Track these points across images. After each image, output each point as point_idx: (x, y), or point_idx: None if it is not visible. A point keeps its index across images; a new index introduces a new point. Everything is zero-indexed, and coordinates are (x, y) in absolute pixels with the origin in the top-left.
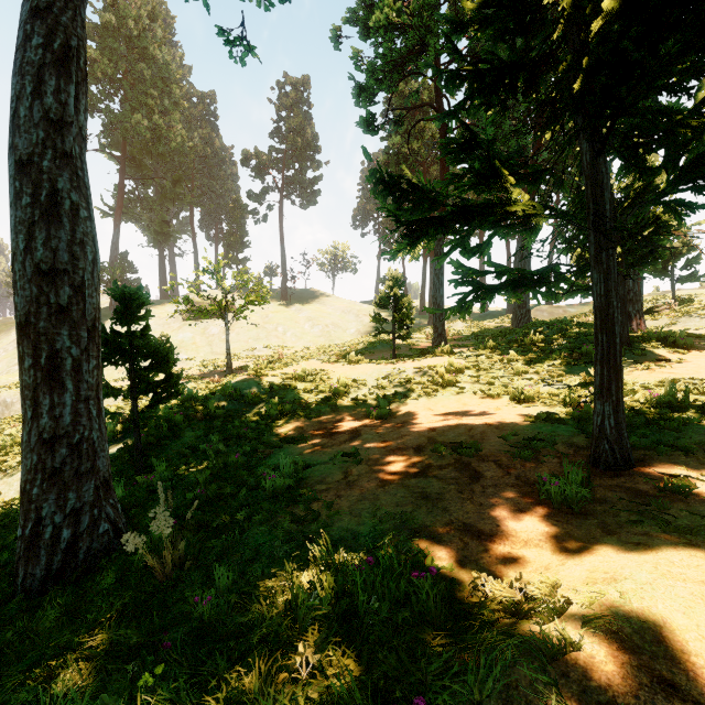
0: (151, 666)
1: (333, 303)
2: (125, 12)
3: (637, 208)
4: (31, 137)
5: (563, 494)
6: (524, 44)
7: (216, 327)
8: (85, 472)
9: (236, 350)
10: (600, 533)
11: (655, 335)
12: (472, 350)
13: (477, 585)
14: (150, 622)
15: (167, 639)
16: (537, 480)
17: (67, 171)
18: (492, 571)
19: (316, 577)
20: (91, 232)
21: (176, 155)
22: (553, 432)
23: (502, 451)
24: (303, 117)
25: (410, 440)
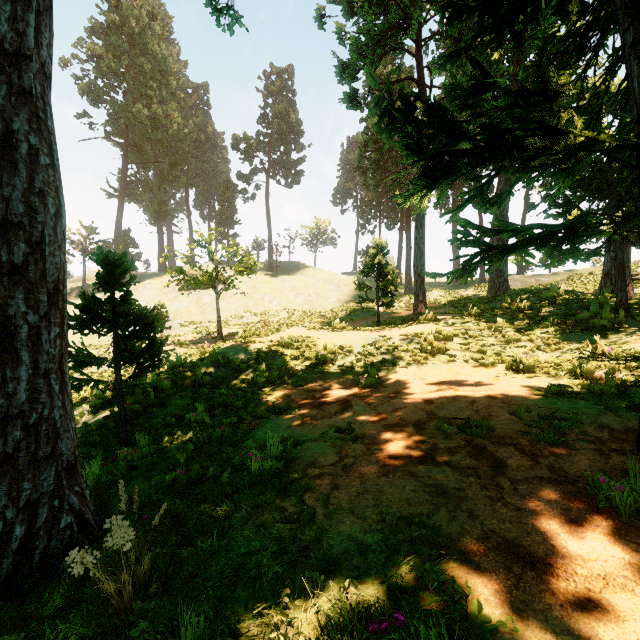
0: None
1: (315, 274)
2: (127, 12)
3: None
4: None
5: (634, 502)
6: None
7: (208, 297)
8: (44, 457)
9: (226, 318)
10: None
11: None
12: (456, 318)
13: None
14: None
15: None
16: (578, 475)
17: (25, 110)
18: (575, 635)
19: None
20: (54, 182)
21: (173, 141)
22: (573, 409)
23: (520, 431)
24: (288, 103)
25: (407, 413)
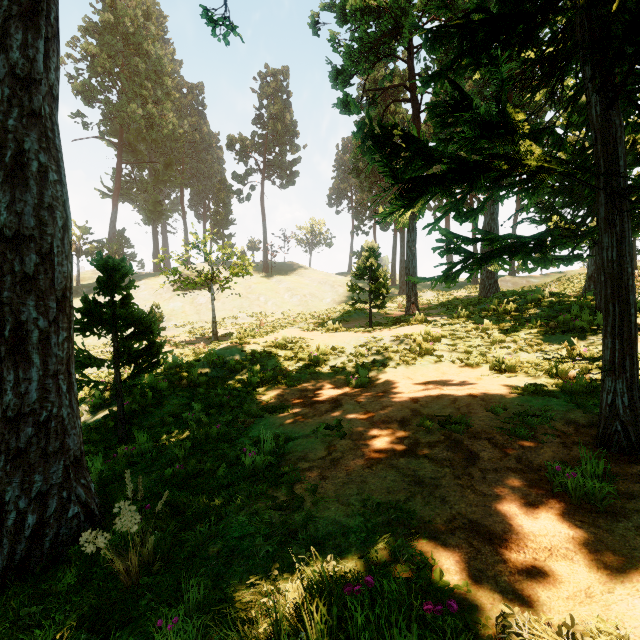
0: None
1: (310, 275)
2: (121, 12)
3: None
4: None
5: (583, 487)
6: None
7: (203, 297)
8: (53, 451)
9: (221, 318)
10: None
11: None
12: (445, 319)
13: (510, 626)
14: None
15: None
16: (541, 465)
17: (35, 131)
18: (518, 594)
19: (304, 604)
20: (62, 197)
21: (168, 141)
22: (545, 406)
23: (495, 427)
24: (283, 104)
25: (393, 411)
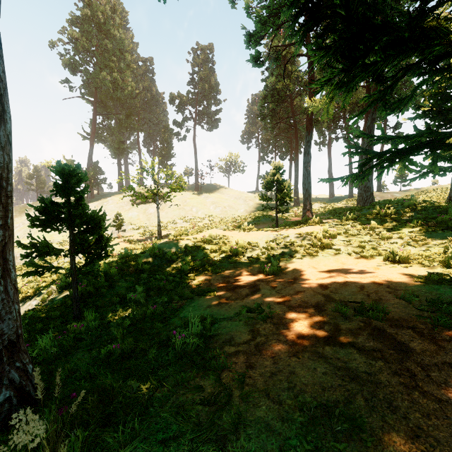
0: None
1: (228, 192)
2: (96, 8)
3: None
4: None
5: None
6: None
7: (153, 208)
8: None
9: (165, 223)
10: None
11: None
12: (336, 221)
13: None
14: None
15: None
16: None
17: None
18: None
19: None
20: None
21: (128, 99)
22: None
23: (415, 315)
24: (209, 70)
25: (306, 296)
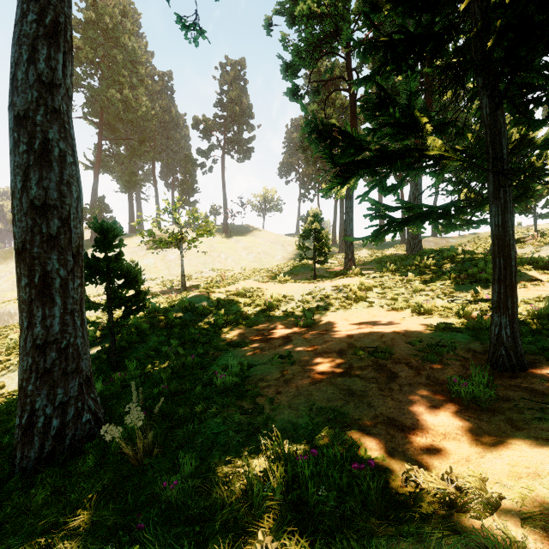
0: (127, 547)
1: (263, 236)
2: (102, 10)
3: (529, 153)
4: (27, 96)
5: (472, 393)
6: (429, 20)
7: (173, 255)
8: (71, 371)
9: (188, 273)
10: (510, 428)
11: (527, 260)
12: (377, 272)
13: (410, 476)
14: (125, 502)
15: (140, 519)
16: (445, 380)
17: (56, 124)
18: (419, 461)
19: (268, 467)
20: (76, 175)
21: (142, 121)
22: (452, 339)
23: (412, 354)
24: (240, 90)
25: (333, 345)
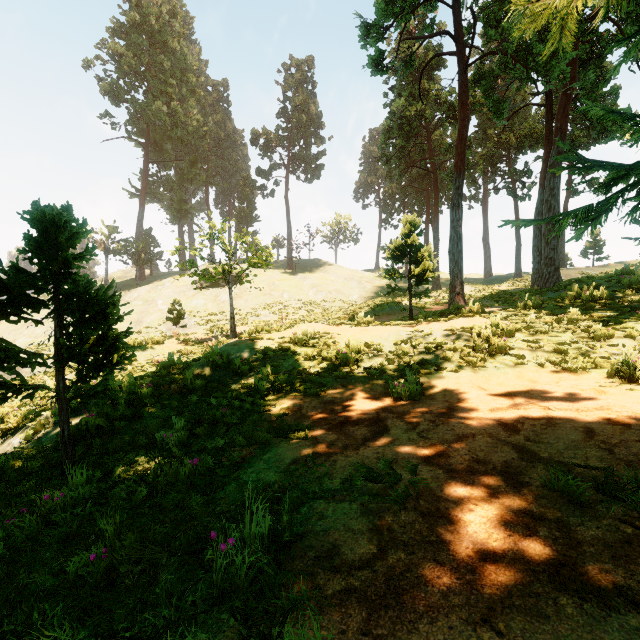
0: None
1: (336, 271)
2: (147, 10)
3: None
4: None
5: None
6: None
7: (226, 294)
8: None
9: (244, 316)
10: None
11: None
12: (508, 310)
13: None
14: None
15: None
16: None
17: None
18: None
19: None
20: None
21: (193, 139)
22: None
23: None
24: (307, 96)
25: (481, 448)
